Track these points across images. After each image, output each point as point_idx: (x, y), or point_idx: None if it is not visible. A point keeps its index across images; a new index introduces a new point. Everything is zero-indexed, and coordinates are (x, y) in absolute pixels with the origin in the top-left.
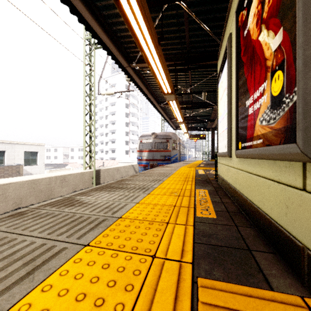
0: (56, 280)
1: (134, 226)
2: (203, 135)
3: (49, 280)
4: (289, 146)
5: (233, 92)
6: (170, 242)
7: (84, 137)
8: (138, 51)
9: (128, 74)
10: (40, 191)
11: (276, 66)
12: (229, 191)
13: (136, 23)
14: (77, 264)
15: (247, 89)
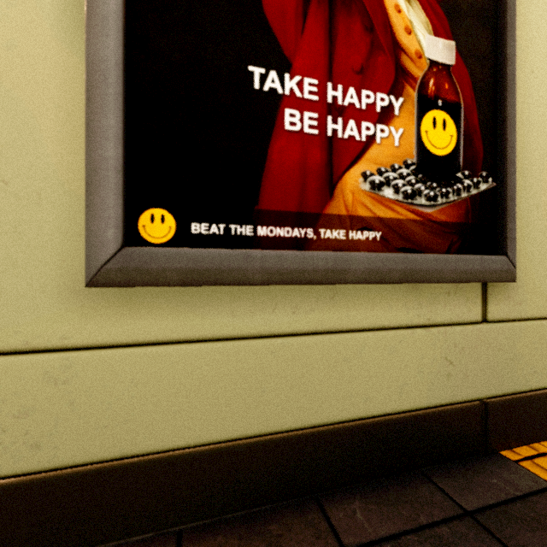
0: None
1: None
2: None
3: None
4: (495, 259)
5: None
6: None
7: None
8: None
9: None
10: None
11: (439, 99)
12: None
13: None
14: None
15: (269, 28)
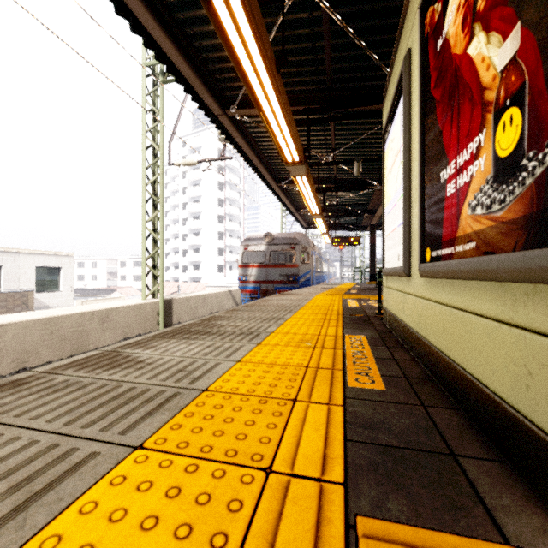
0: (71, 525)
1: (232, 406)
2: (355, 238)
3: (57, 524)
4: (539, 253)
5: (415, 157)
6: (301, 440)
7: (143, 242)
8: (240, 86)
9: (222, 128)
10: (63, 339)
11: (507, 100)
12: (405, 338)
13: (237, 31)
14: (116, 488)
15: (443, 149)
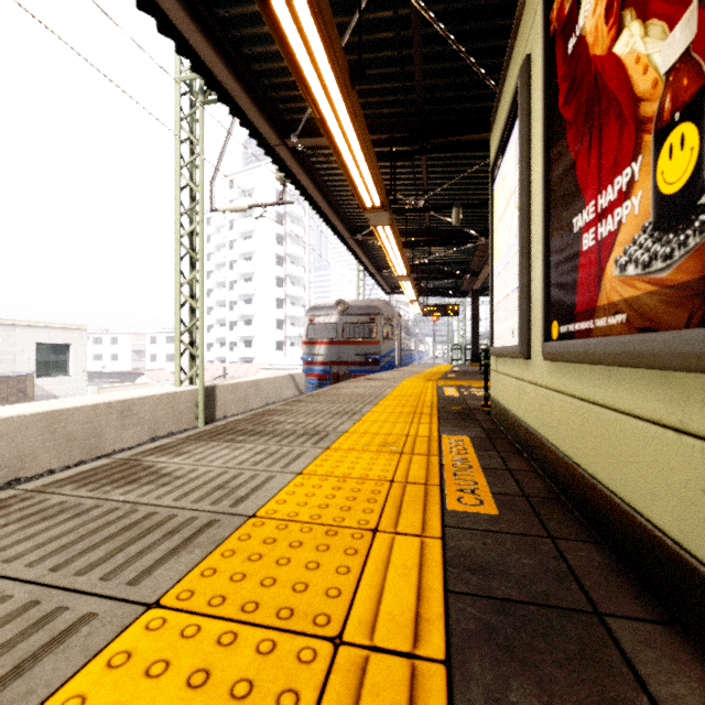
0: None
1: (288, 541)
2: (453, 306)
3: None
4: None
5: (536, 199)
6: (384, 592)
7: (177, 311)
8: (304, 108)
9: (281, 163)
10: (70, 439)
11: (675, 113)
12: (522, 440)
13: (298, 30)
14: (114, 673)
15: (577, 187)
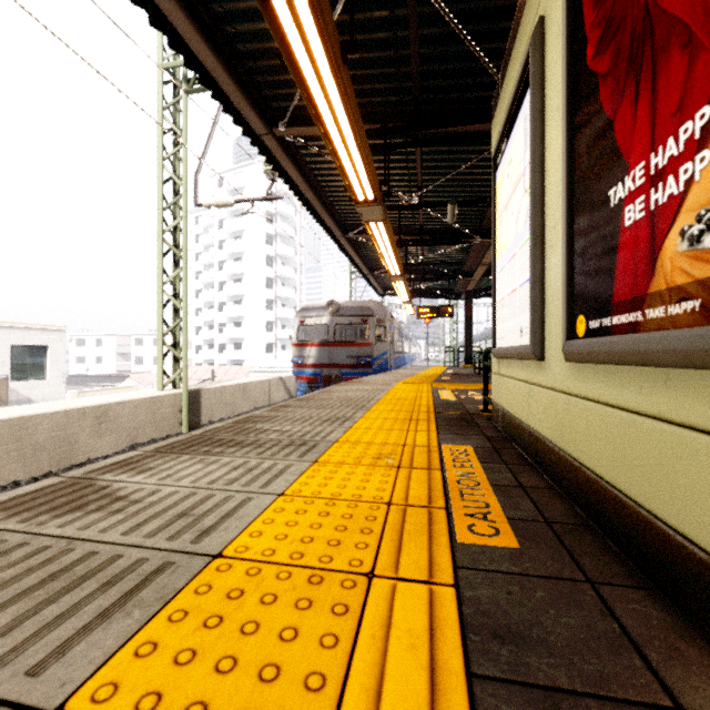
0: None
1: (260, 593)
2: (447, 308)
3: None
4: None
5: (552, 179)
6: (384, 678)
7: (159, 311)
8: (293, 94)
9: (268, 154)
10: (38, 448)
11: None
12: (533, 451)
13: None
14: None
15: (617, 150)
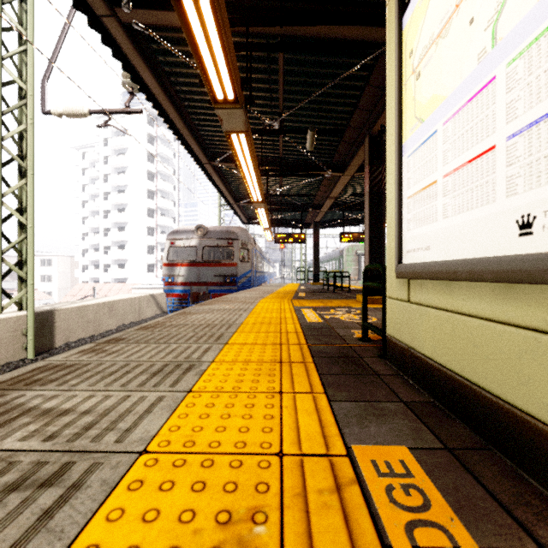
0: None
1: None
2: (300, 234)
3: None
4: None
5: None
6: None
7: None
8: None
9: (116, 49)
10: None
11: None
12: None
13: None
14: None
15: None
